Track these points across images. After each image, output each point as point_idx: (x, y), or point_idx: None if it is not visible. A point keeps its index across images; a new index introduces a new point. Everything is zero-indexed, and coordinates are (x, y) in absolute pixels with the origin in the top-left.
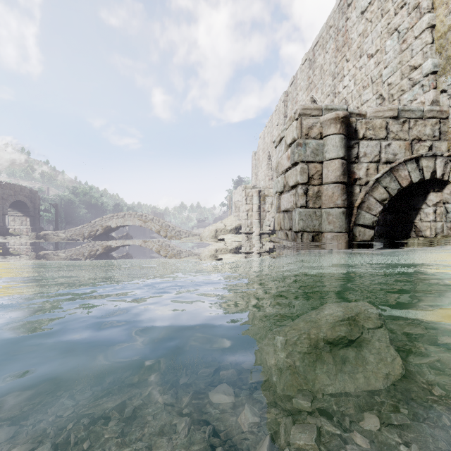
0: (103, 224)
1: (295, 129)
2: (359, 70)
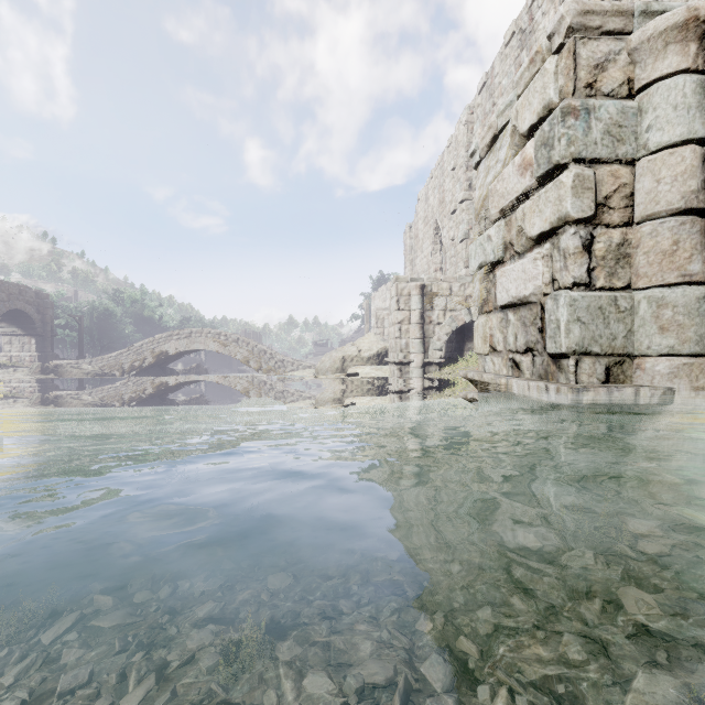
0: (154, 349)
1: (553, 78)
2: None
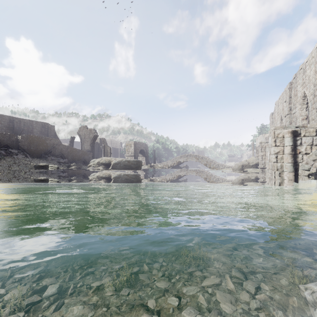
0: (177, 160)
1: (272, 134)
2: None
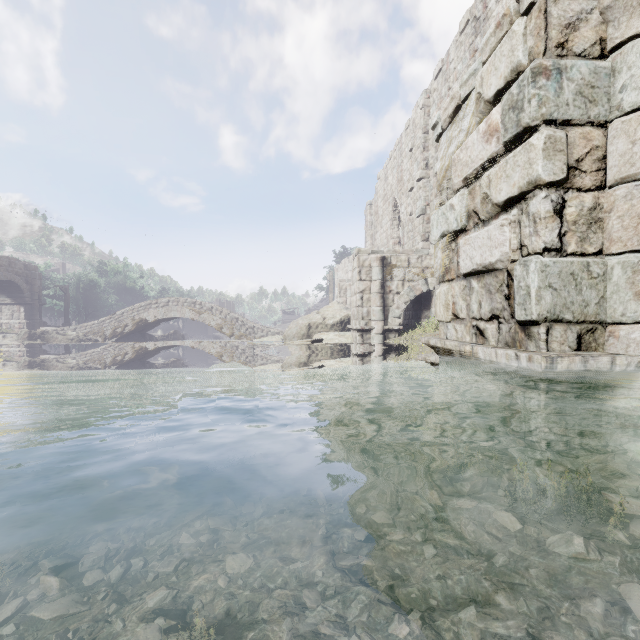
0: (134, 316)
1: (522, 39)
2: None
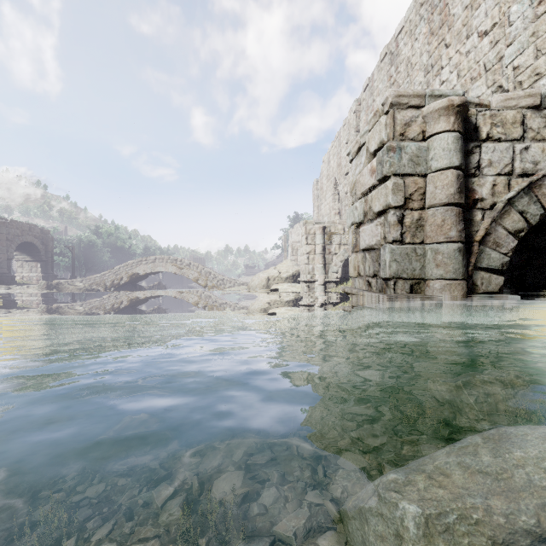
0: (128, 271)
1: (384, 127)
2: (466, 56)
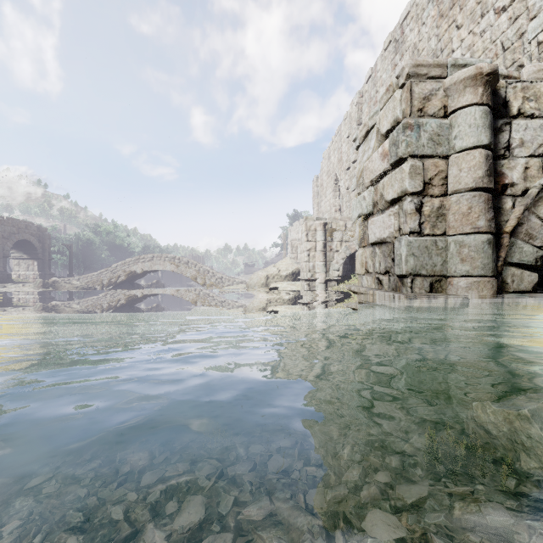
0: (126, 269)
1: (399, 103)
2: (480, 36)
